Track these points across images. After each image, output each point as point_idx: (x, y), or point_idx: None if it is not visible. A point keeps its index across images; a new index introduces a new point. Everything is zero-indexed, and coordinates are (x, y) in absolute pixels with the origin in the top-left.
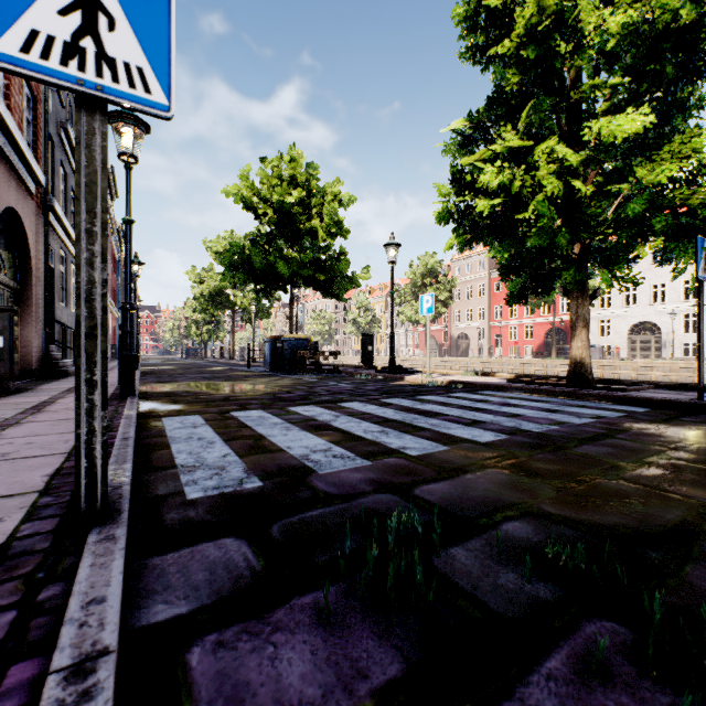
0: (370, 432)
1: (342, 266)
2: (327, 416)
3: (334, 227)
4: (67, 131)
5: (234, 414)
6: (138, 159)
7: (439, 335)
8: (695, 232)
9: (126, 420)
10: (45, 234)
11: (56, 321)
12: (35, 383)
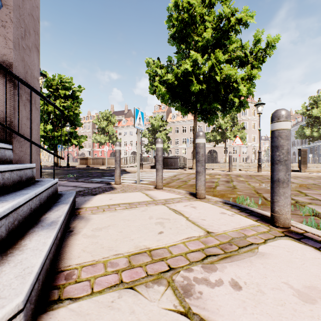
0: None
1: None
2: None
3: None
4: None
5: None
6: None
7: (73, 153)
8: (66, 142)
9: None
10: None
11: None
12: None
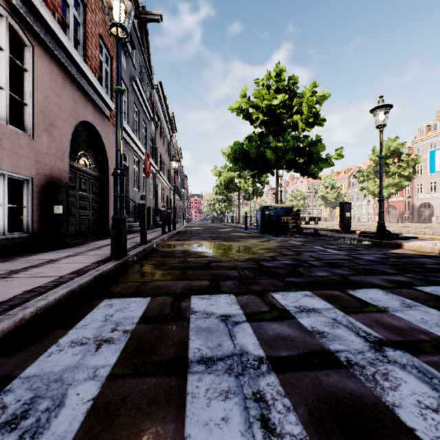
0: None
1: (318, 149)
2: (351, 341)
3: (312, 117)
4: (136, 83)
5: (193, 301)
6: (126, 29)
7: (399, 205)
8: None
9: None
10: None
11: (126, 199)
12: (101, 238)
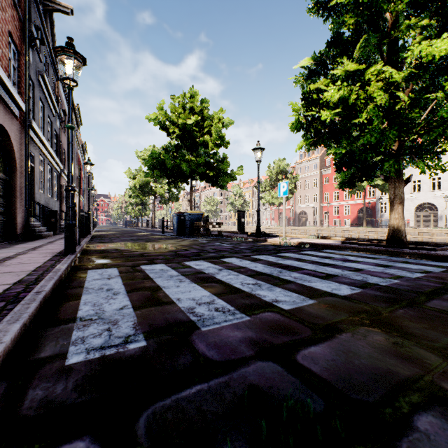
0: (246, 285)
1: (224, 166)
2: (212, 269)
3: (219, 140)
4: (43, 77)
5: (143, 267)
6: (77, 82)
7: (287, 212)
8: None
9: (52, 274)
10: (26, 143)
11: (34, 202)
12: (16, 243)
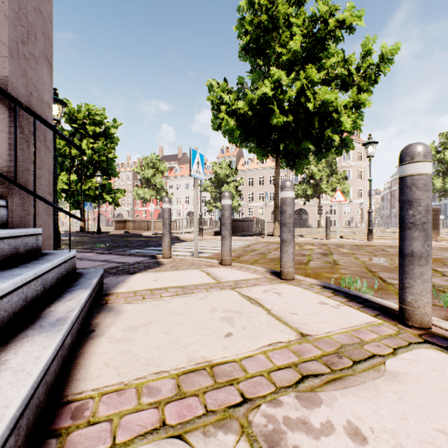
0: None
1: None
2: None
3: None
4: None
5: None
6: None
7: (107, 214)
8: (97, 199)
9: None
10: None
11: None
12: None
